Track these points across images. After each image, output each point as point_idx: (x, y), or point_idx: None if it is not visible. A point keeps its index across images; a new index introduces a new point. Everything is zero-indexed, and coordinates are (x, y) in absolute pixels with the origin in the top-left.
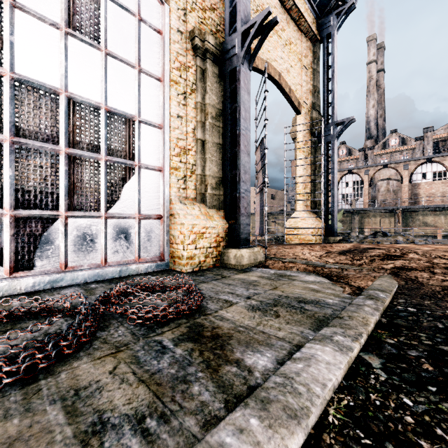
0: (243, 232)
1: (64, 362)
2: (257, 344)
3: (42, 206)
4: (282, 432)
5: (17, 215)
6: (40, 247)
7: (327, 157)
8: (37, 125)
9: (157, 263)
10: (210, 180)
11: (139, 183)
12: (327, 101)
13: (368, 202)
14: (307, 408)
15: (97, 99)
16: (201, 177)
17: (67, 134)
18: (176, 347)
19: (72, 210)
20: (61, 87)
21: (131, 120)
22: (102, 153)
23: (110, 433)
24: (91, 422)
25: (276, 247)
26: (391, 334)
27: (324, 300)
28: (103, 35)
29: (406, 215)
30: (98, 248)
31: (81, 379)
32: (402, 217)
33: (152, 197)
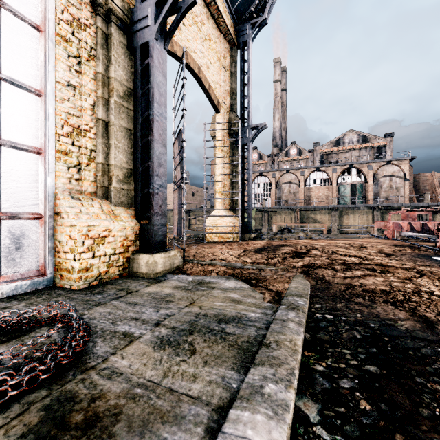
0: (158, 234)
1: None
2: (160, 421)
3: None
4: None
5: None
6: None
7: (243, 159)
8: None
9: (32, 280)
10: (116, 172)
11: None
12: (243, 105)
13: (275, 202)
14: None
15: None
16: (103, 166)
17: None
18: None
19: None
20: None
21: None
22: None
23: None
24: None
25: (195, 247)
26: (318, 356)
27: (246, 315)
28: None
29: (303, 213)
30: None
31: None
32: (300, 215)
33: (25, 188)
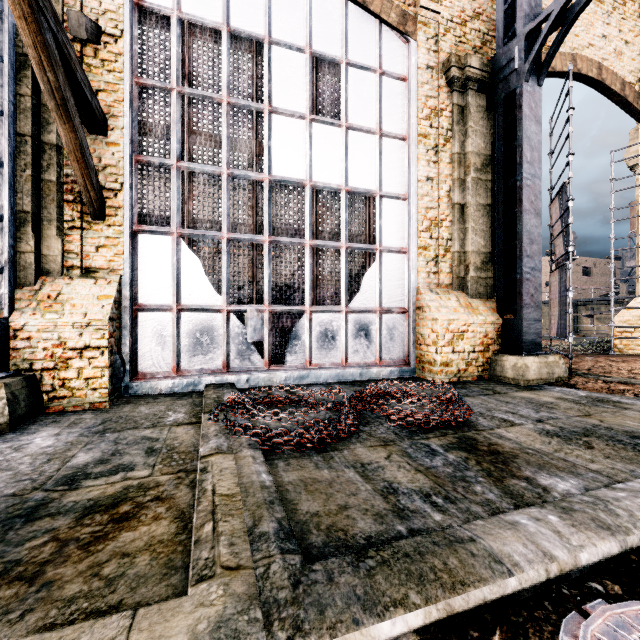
0: (528, 332)
1: (341, 443)
2: (556, 469)
3: (291, 302)
4: (588, 534)
5: (273, 311)
6: (290, 342)
7: None
8: (287, 222)
9: (401, 368)
10: (472, 259)
11: (380, 270)
12: None
13: None
14: (627, 528)
15: (338, 181)
16: (459, 255)
17: (311, 225)
18: (447, 453)
19: (315, 305)
20: (307, 178)
21: (372, 197)
22: (342, 241)
23: (402, 496)
24: (383, 486)
25: (591, 358)
26: None
27: None
28: (344, 108)
29: None
30: (338, 346)
31: (362, 458)
32: None
33: (395, 286)
